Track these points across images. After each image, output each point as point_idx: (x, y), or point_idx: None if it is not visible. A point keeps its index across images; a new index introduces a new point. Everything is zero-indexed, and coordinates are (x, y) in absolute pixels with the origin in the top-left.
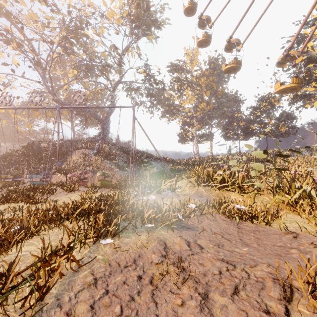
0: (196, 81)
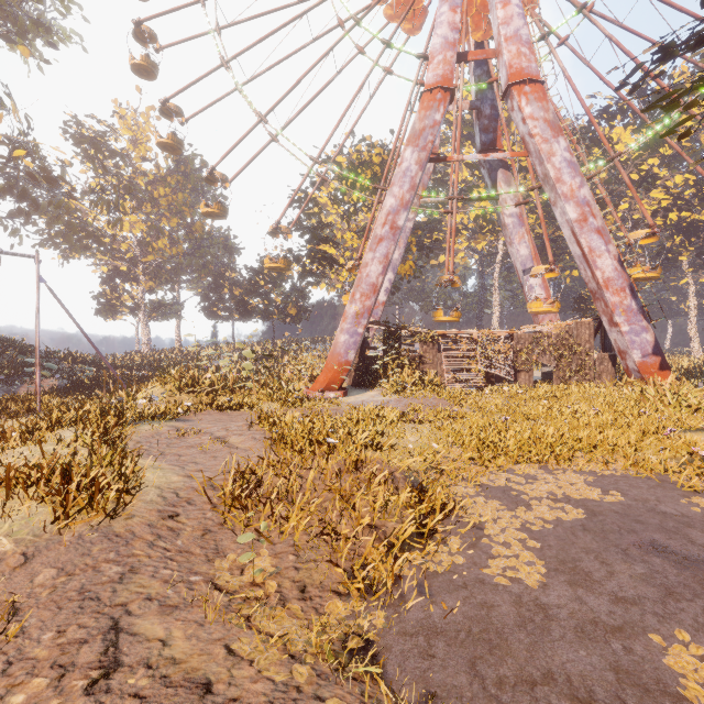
0: (147, 191)
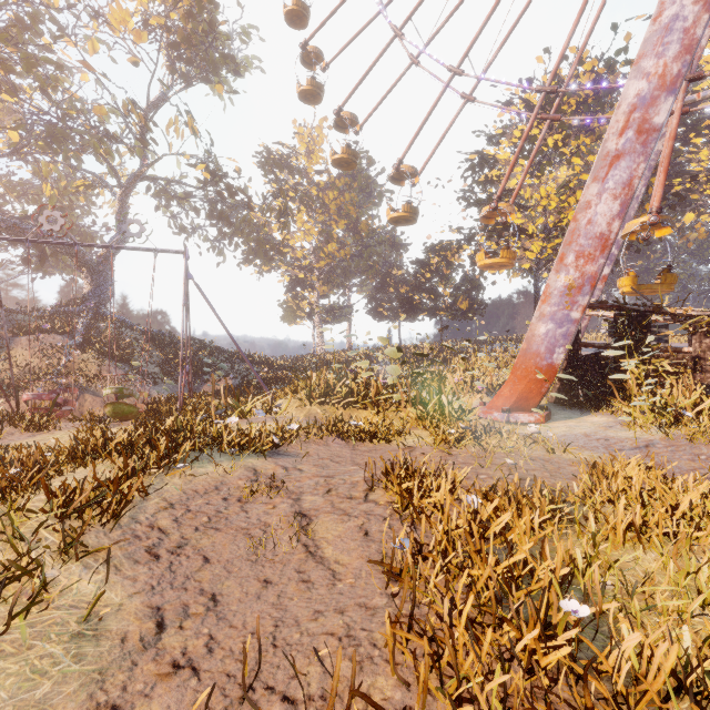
0: (318, 198)
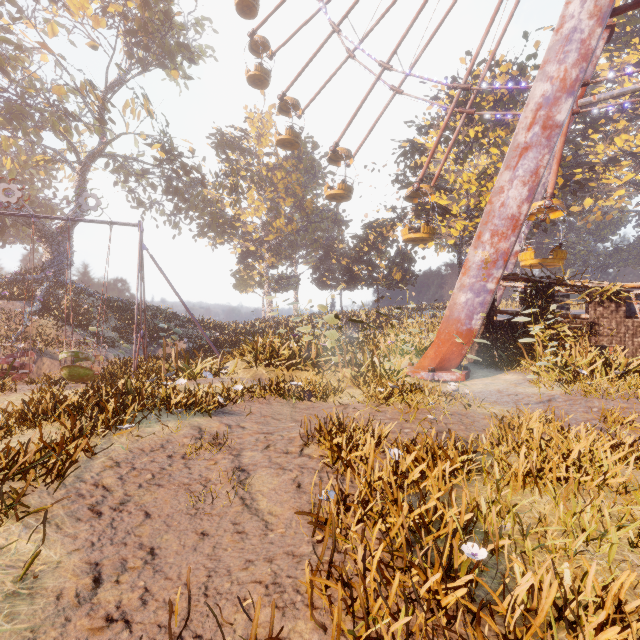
0: (267, 177)
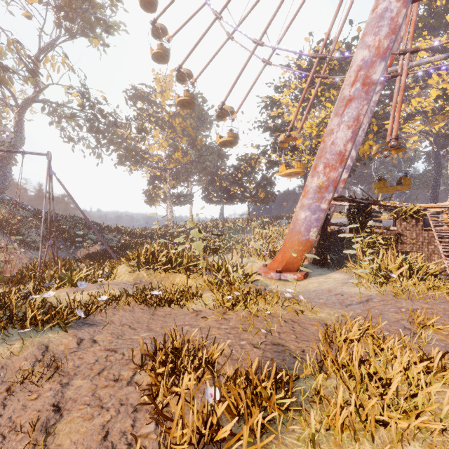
0: (168, 122)
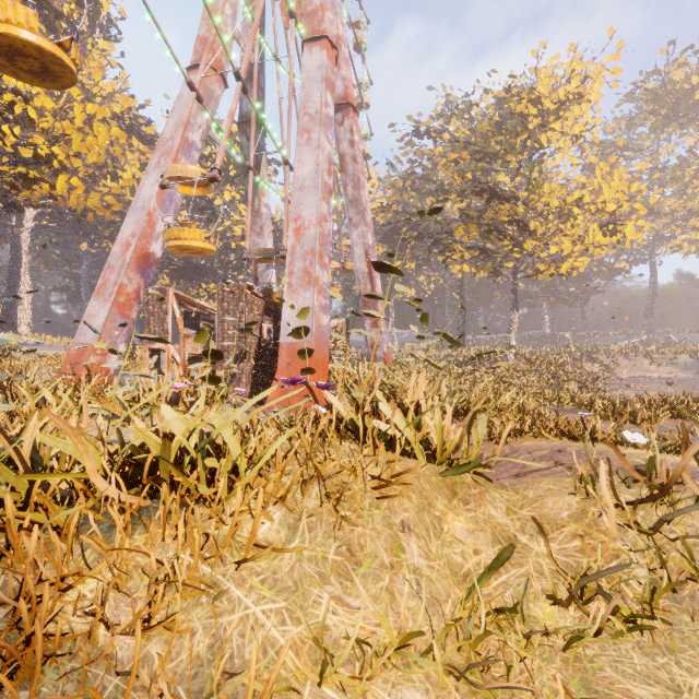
0: None
